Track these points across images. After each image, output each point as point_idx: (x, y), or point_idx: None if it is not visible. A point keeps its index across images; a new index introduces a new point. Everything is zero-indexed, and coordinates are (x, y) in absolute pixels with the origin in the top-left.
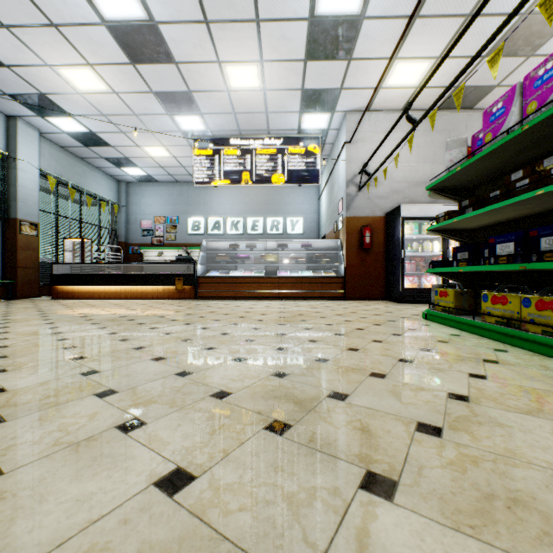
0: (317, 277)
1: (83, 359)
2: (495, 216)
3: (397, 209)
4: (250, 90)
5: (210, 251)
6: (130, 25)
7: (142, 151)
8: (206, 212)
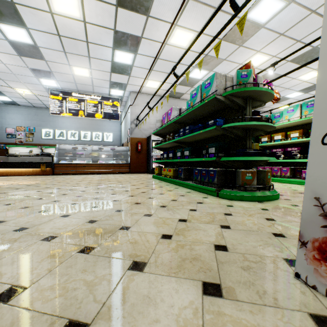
0: (117, 164)
1: (30, 190)
2: (166, 146)
3: (150, 136)
4: (84, 76)
5: (61, 150)
6: (22, 44)
7: (12, 89)
8: (54, 126)
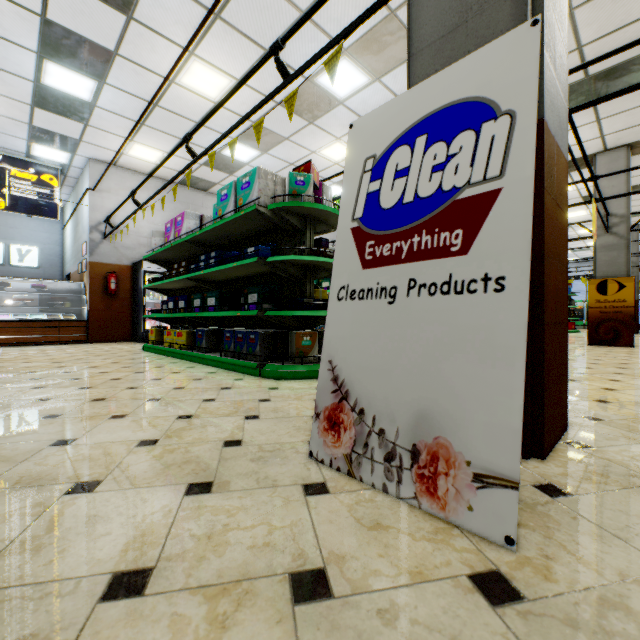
0: (53, 321)
1: None
2: (174, 285)
3: (141, 262)
4: None
5: None
6: None
7: None
8: None
